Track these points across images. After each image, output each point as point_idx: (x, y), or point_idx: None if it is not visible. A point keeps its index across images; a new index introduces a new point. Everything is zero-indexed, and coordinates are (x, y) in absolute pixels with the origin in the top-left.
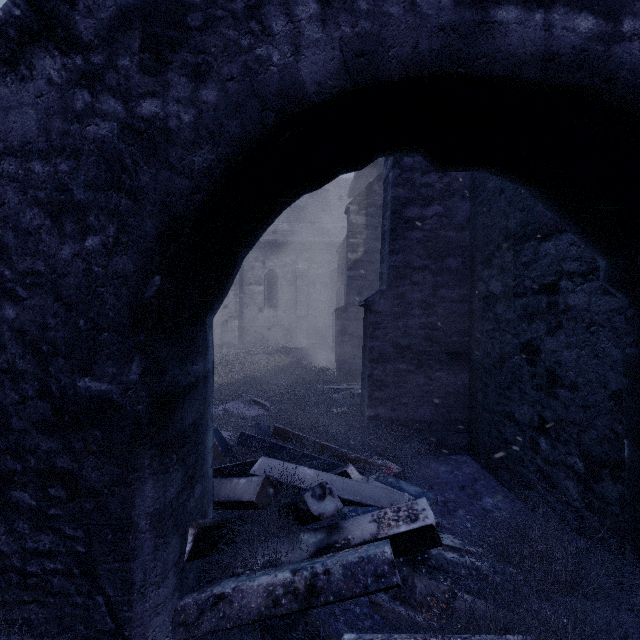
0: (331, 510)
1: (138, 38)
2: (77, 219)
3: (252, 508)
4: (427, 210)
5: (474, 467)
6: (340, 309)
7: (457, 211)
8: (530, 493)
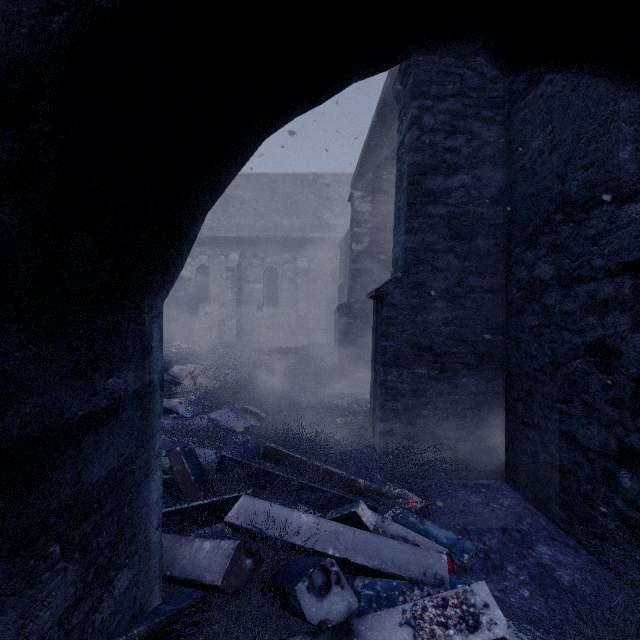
0: (339, 613)
1: None
2: None
3: (218, 593)
4: (452, 180)
5: (513, 497)
6: (343, 305)
7: (488, 181)
8: (603, 543)
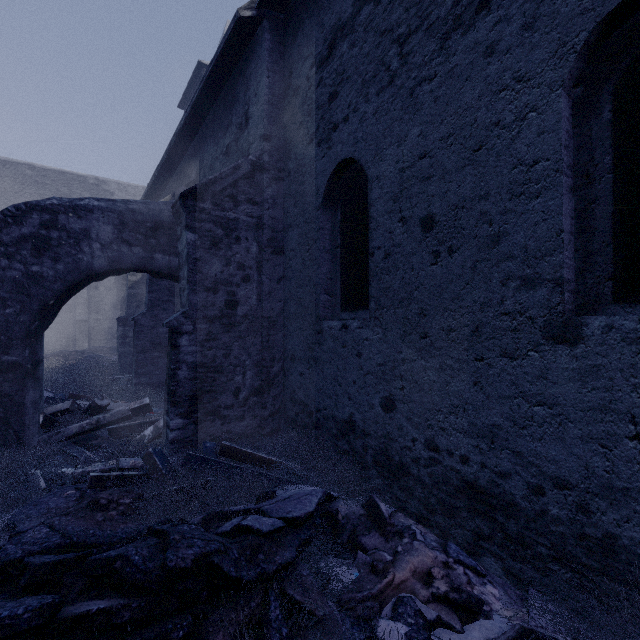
0: (106, 403)
1: (30, 245)
2: (2, 302)
3: (67, 413)
4: None
5: None
6: (122, 318)
7: None
8: None
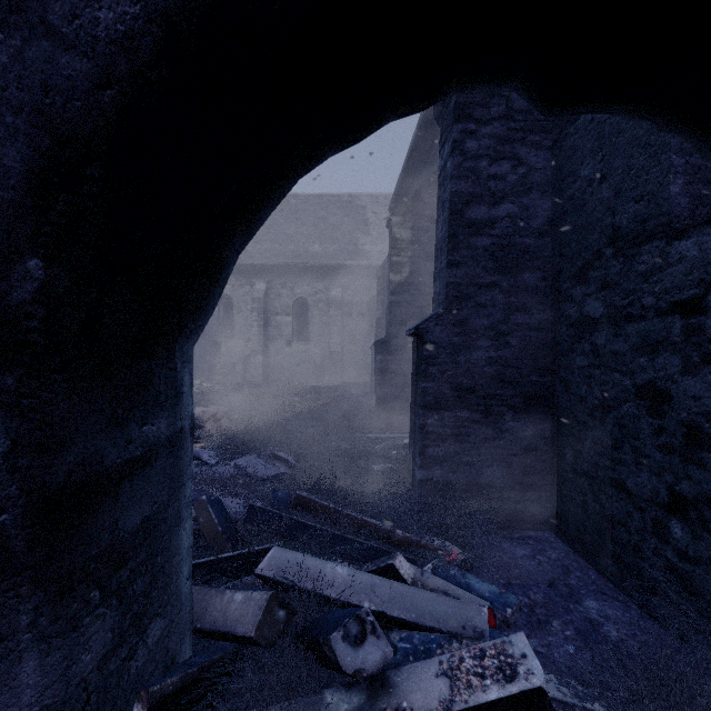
0: (375, 662)
1: None
2: None
3: (250, 645)
4: (497, 209)
5: (562, 549)
6: (381, 341)
7: (536, 211)
8: (653, 597)
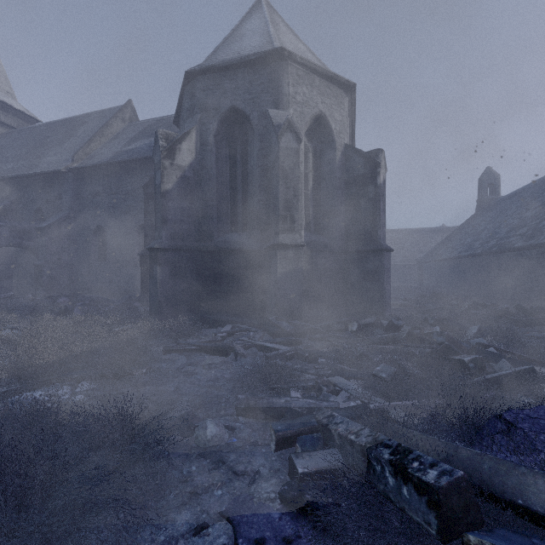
0: None
1: None
2: None
3: None
4: None
5: None
6: None
7: None
8: None
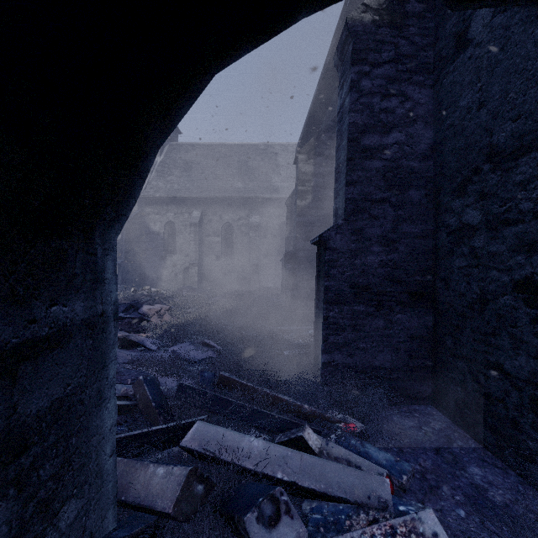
0: None
1: None
2: None
3: (170, 519)
4: (387, 138)
5: (443, 421)
6: (289, 253)
7: (420, 139)
8: (531, 465)
